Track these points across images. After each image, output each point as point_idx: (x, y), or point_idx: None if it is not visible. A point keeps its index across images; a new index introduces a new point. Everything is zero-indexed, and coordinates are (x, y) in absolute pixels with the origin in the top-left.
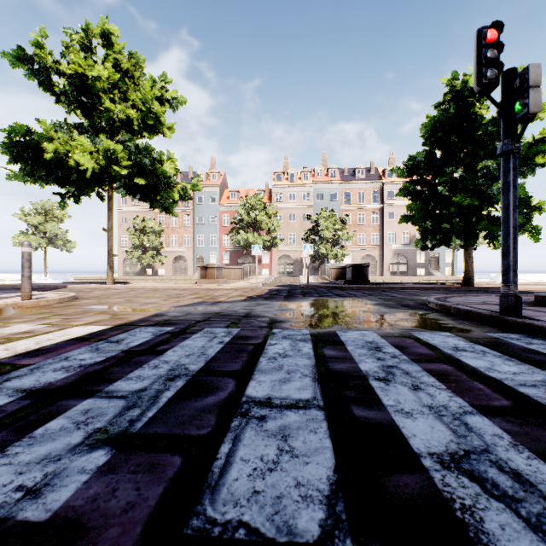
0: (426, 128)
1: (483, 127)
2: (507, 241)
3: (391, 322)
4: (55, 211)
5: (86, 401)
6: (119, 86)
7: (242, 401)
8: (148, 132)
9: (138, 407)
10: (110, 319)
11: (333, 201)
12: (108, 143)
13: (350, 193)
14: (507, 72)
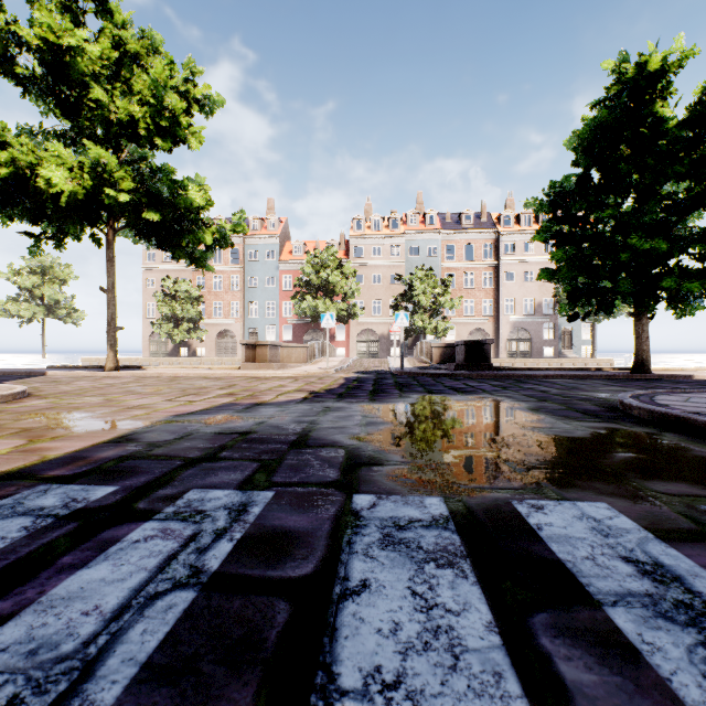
0: (582, 136)
1: (674, 130)
2: None
3: (610, 462)
4: (56, 269)
5: None
6: (122, 76)
7: None
8: (162, 140)
9: None
10: (6, 454)
11: (431, 257)
12: (96, 153)
13: (453, 246)
14: None
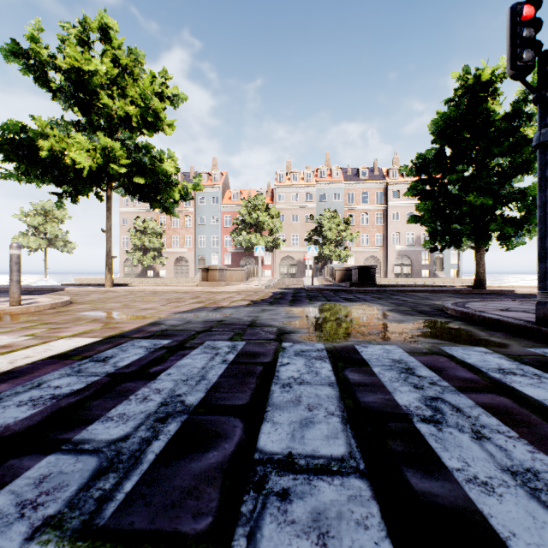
0: (437, 124)
1: (497, 123)
2: (544, 243)
3: (412, 333)
4: (55, 211)
5: (45, 459)
6: (117, 82)
7: (255, 460)
8: (148, 129)
9: (113, 471)
10: (101, 329)
11: (336, 202)
12: (106, 141)
13: (353, 193)
14: (544, 53)
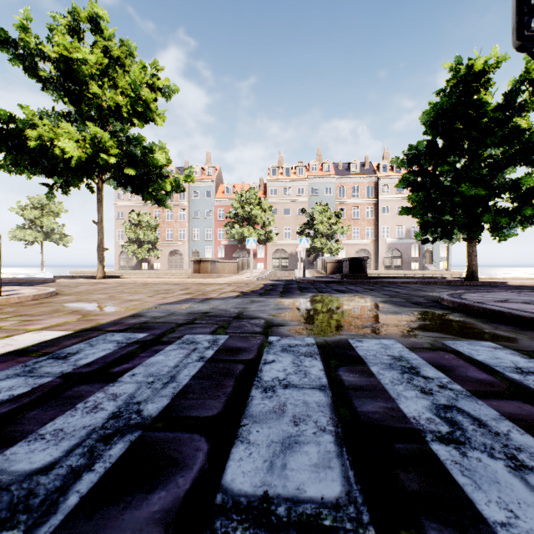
0: (429, 115)
1: (490, 113)
2: None
3: (410, 325)
4: (51, 205)
5: None
6: (108, 74)
7: (215, 507)
8: (138, 120)
9: (10, 528)
10: (76, 321)
11: (327, 196)
12: (95, 131)
13: (344, 187)
14: None
